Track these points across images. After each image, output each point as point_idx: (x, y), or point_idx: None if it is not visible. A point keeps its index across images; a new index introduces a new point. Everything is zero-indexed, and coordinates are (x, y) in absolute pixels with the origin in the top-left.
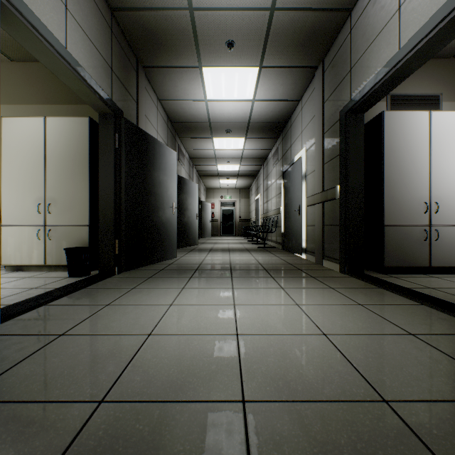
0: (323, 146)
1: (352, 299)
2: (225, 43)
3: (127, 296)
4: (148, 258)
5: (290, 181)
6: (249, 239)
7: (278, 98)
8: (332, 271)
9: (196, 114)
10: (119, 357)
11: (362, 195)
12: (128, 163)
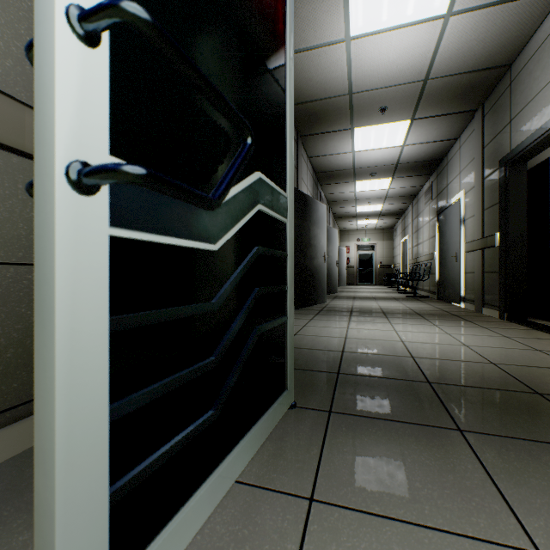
0: (482, 191)
1: (500, 334)
2: (378, 109)
3: (312, 323)
4: (307, 300)
5: (446, 224)
6: (393, 288)
7: (431, 140)
8: (491, 317)
9: (341, 163)
10: (337, 343)
11: (524, 243)
12: (296, 223)
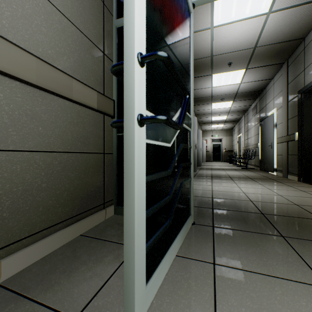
0: (287, 109)
1: (299, 189)
2: (227, 64)
3: None
4: None
5: (265, 127)
6: (233, 163)
7: (256, 80)
8: (292, 180)
9: (204, 93)
10: (208, 193)
11: None
12: None
